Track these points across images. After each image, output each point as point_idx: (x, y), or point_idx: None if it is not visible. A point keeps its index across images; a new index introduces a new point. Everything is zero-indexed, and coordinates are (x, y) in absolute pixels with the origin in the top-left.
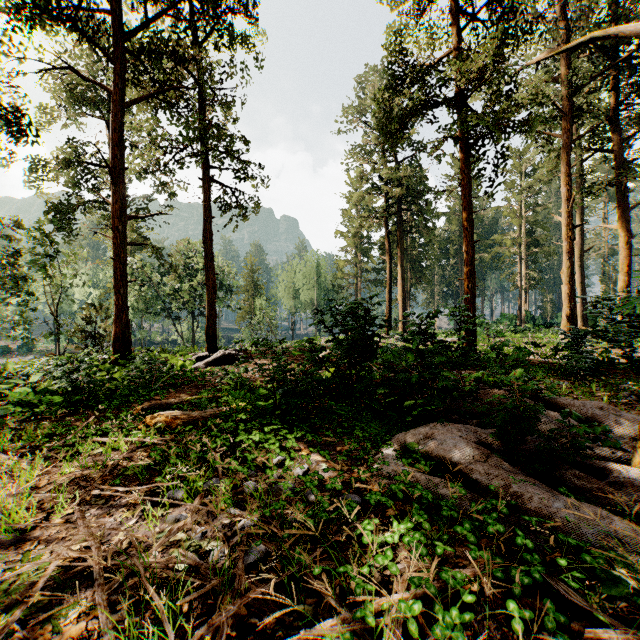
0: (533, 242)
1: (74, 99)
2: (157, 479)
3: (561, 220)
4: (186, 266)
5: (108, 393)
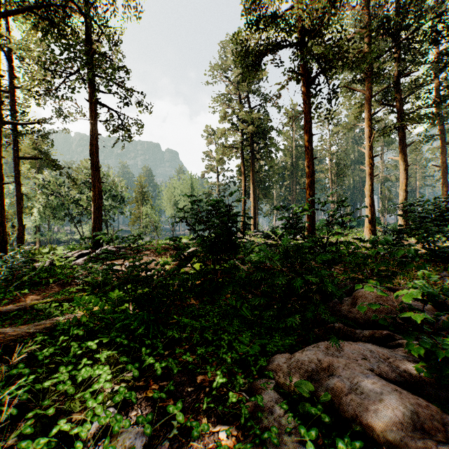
0: (339, 171)
1: None
2: None
3: (365, 151)
4: (86, 181)
5: None
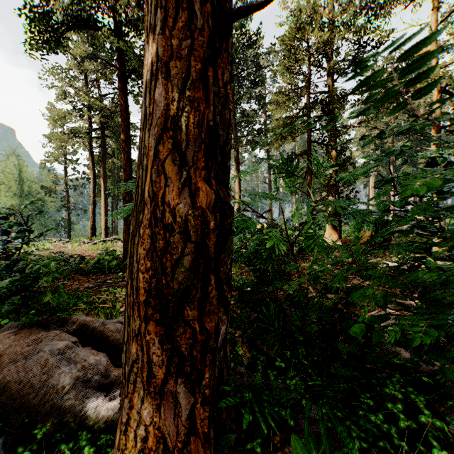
0: None
1: None
2: None
3: None
4: None
5: None
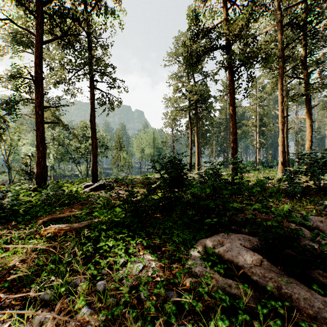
0: (262, 124)
1: (17, 41)
2: (32, 285)
3: (278, 113)
4: (83, 135)
5: (25, 210)
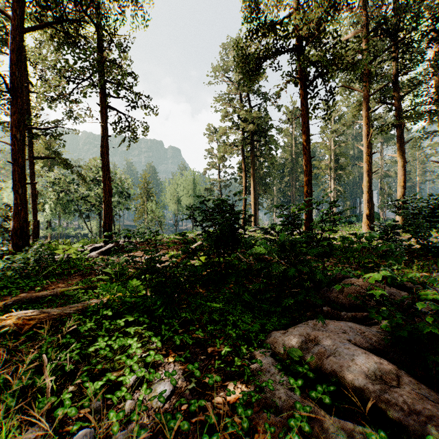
0: (339, 167)
1: None
2: None
3: (363, 149)
4: (94, 178)
5: None
